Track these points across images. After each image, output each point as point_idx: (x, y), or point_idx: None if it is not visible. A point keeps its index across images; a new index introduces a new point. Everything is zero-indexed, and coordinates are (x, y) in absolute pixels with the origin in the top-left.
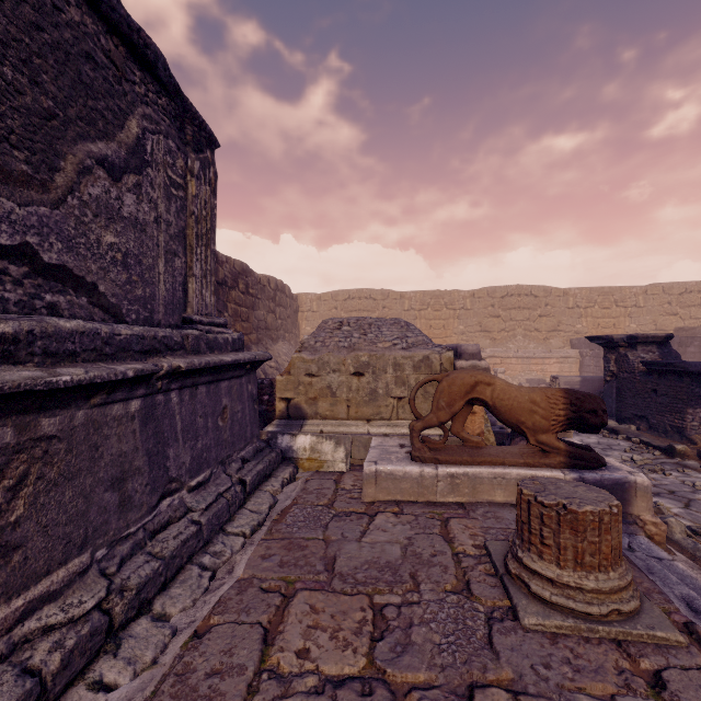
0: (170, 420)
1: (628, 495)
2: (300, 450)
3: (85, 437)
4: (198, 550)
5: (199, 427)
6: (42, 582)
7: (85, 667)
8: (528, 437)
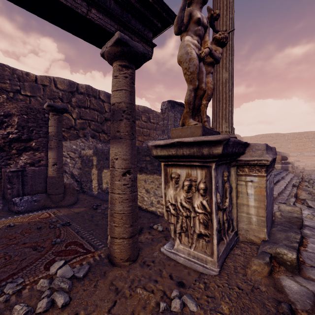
0: None
1: (288, 167)
2: None
3: None
4: None
5: None
6: None
7: None
8: (276, 161)
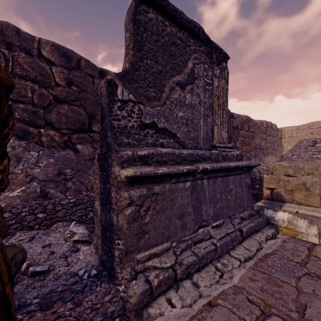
0: (203, 192)
1: None
2: (280, 221)
3: (169, 195)
4: (215, 258)
5: (217, 198)
6: (154, 248)
7: (166, 290)
8: None
